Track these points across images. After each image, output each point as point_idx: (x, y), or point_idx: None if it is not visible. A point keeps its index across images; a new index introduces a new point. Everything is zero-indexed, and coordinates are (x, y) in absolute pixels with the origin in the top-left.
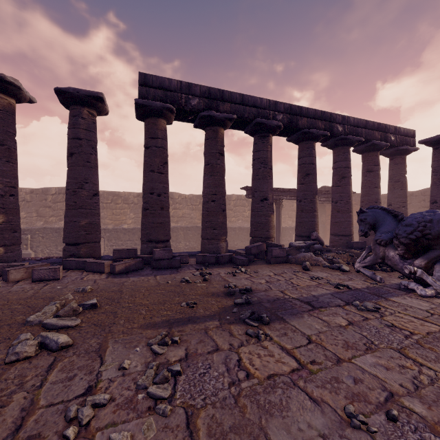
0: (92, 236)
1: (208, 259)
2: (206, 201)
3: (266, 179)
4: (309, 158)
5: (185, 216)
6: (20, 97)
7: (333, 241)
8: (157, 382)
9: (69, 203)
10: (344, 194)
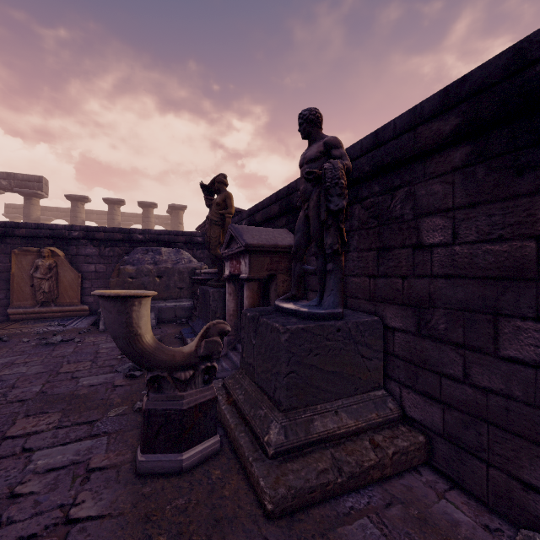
0: None
1: None
2: None
3: None
4: None
5: None
6: None
7: None
8: None
9: None
10: None
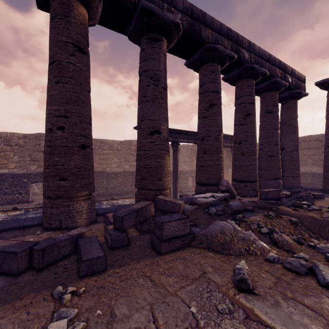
0: None
1: (2, 261)
2: (49, 129)
3: (157, 101)
4: (214, 84)
5: None
6: None
7: (236, 188)
8: None
9: None
10: (249, 134)
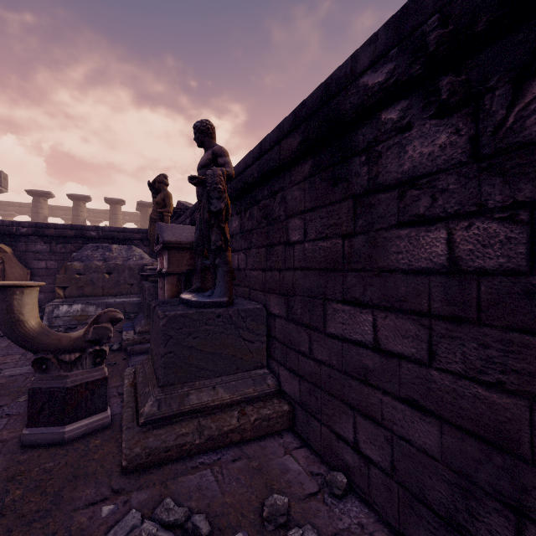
0: None
1: None
2: None
3: None
4: None
5: None
6: None
7: None
8: None
9: None
10: None
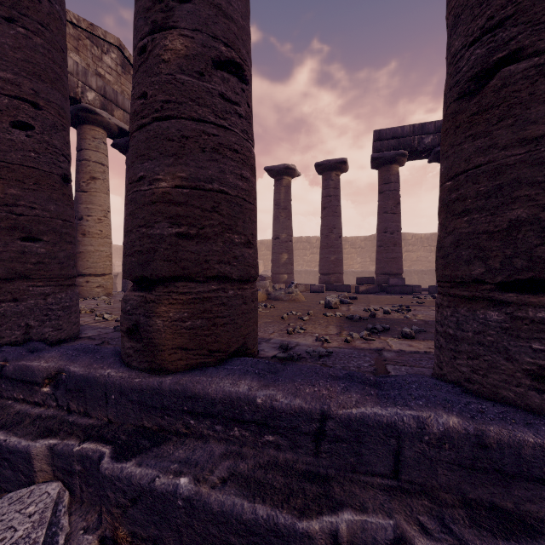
0: (338, 269)
1: None
2: None
3: None
4: None
5: (421, 259)
6: (294, 175)
7: None
8: (399, 309)
9: (323, 244)
10: None
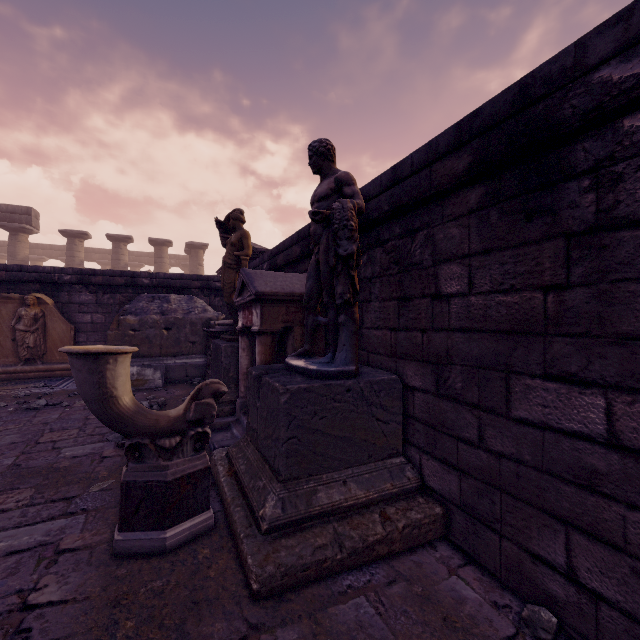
0: None
1: None
2: None
3: None
4: None
5: None
6: None
7: None
8: None
9: None
10: None
